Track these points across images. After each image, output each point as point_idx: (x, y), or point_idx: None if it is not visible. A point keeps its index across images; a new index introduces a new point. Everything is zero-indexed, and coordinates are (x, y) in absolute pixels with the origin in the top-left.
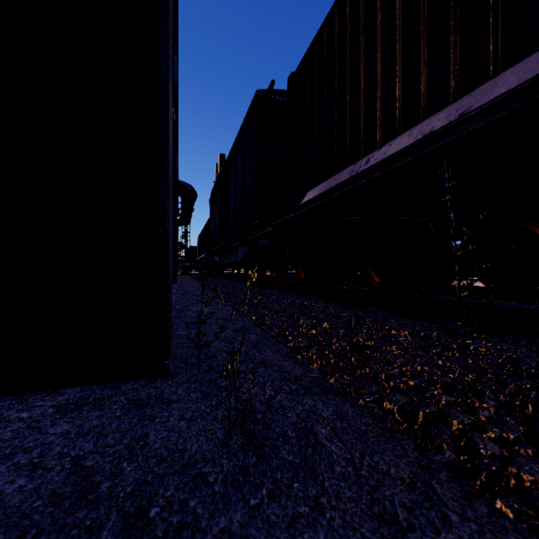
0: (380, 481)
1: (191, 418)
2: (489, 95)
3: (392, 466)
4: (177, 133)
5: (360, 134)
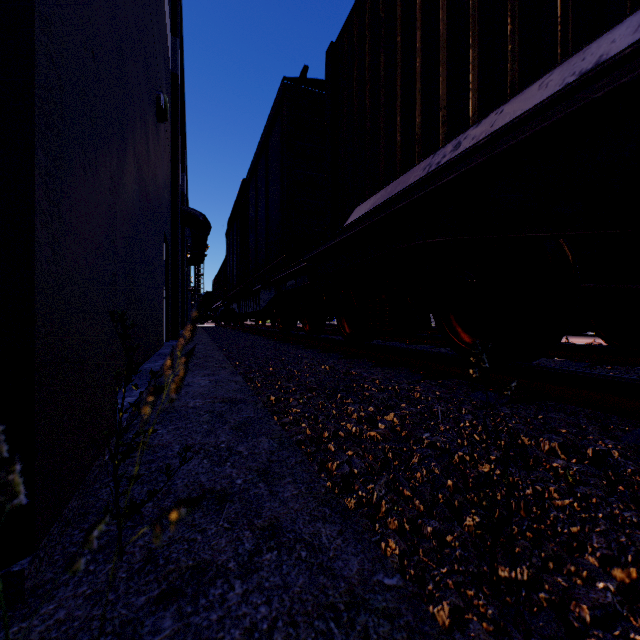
0: None
1: None
2: None
3: None
4: (185, 147)
5: (440, 109)
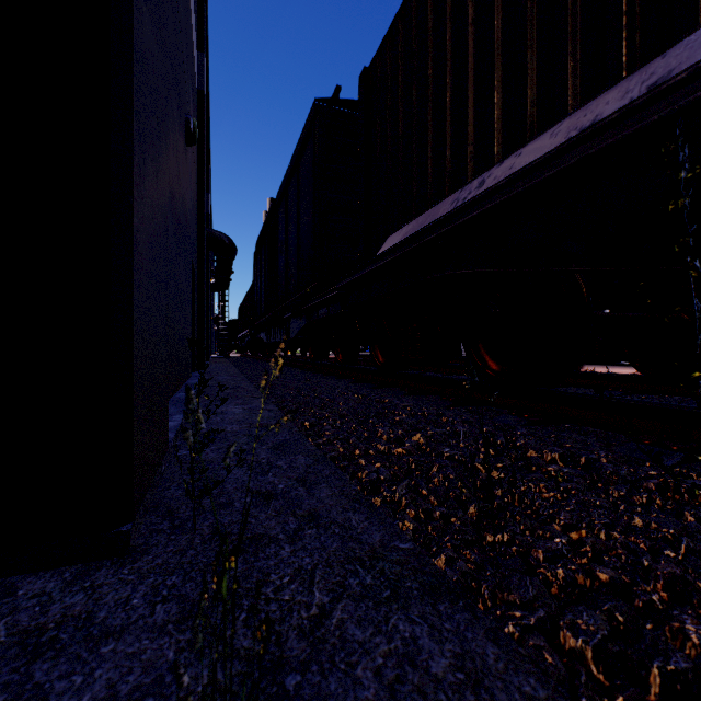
0: None
1: (132, 694)
2: None
3: None
4: (209, 165)
5: (468, 145)
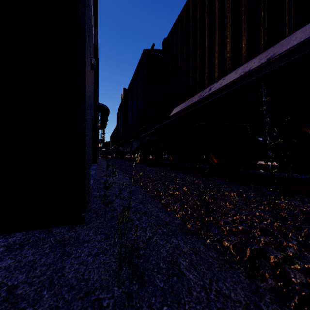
0: (224, 303)
1: (96, 254)
2: (287, 46)
3: (232, 291)
4: (98, 75)
5: (205, 73)
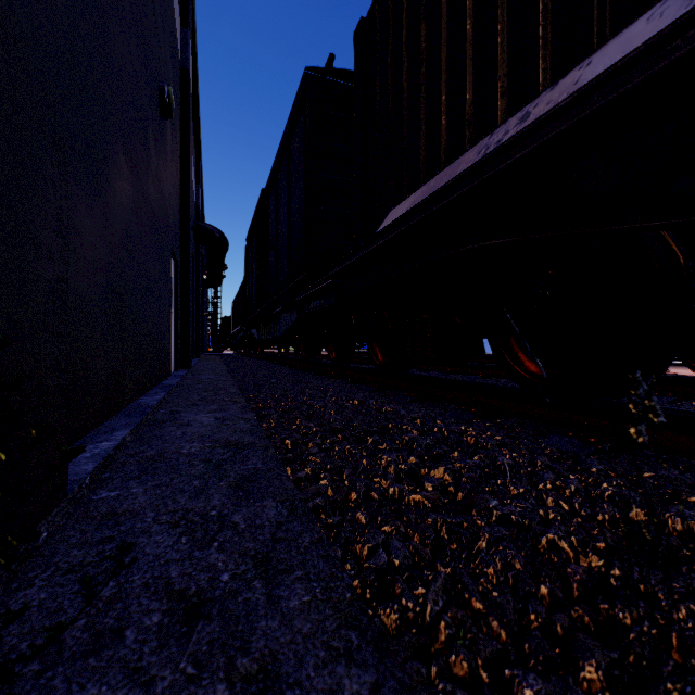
0: None
1: None
2: None
3: None
4: (199, 156)
5: (499, 78)
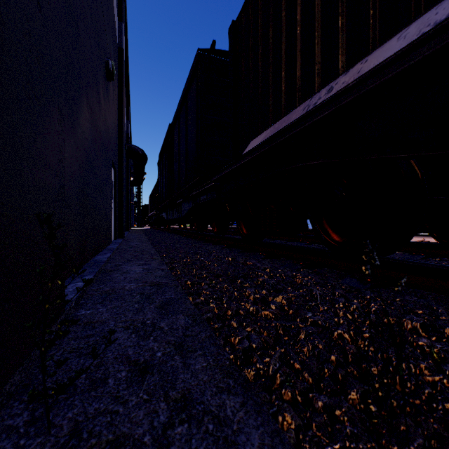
0: None
1: None
2: None
3: None
4: (129, 102)
5: (316, 64)
